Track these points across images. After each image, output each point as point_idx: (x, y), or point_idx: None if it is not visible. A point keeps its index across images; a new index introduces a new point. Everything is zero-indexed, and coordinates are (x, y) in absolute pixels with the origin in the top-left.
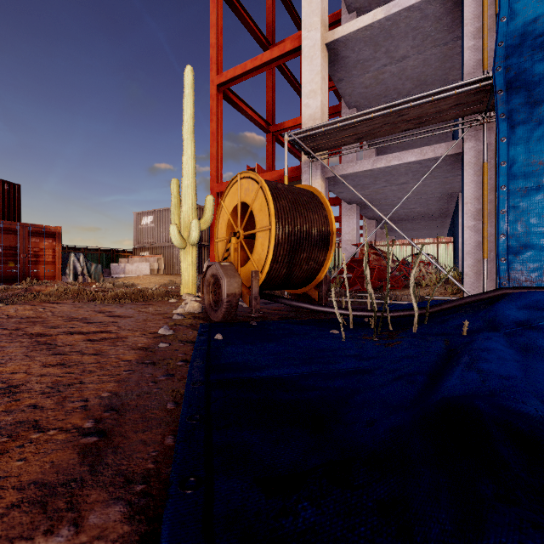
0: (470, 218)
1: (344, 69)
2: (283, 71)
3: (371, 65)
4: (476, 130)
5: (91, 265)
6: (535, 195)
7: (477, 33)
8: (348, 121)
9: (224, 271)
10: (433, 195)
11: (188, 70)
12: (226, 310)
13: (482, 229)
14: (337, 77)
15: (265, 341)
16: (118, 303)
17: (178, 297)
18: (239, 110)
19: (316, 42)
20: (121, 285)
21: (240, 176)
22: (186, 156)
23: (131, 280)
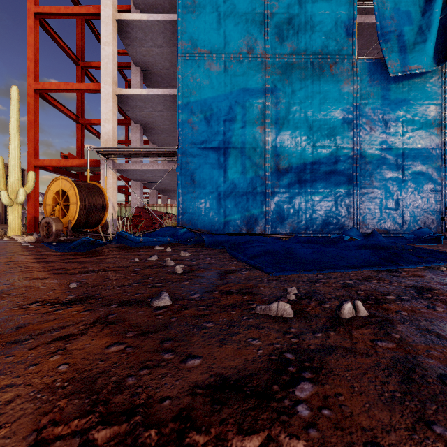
0: None
1: (129, 107)
2: (91, 79)
3: (144, 109)
4: None
5: None
6: (188, 194)
7: None
8: (123, 150)
9: (54, 220)
10: None
11: (14, 89)
12: (55, 237)
13: None
14: (125, 109)
15: None
16: None
17: (10, 237)
18: (53, 105)
19: (110, 93)
20: None
21: (62, 178)
22: (13, 145)
23: None
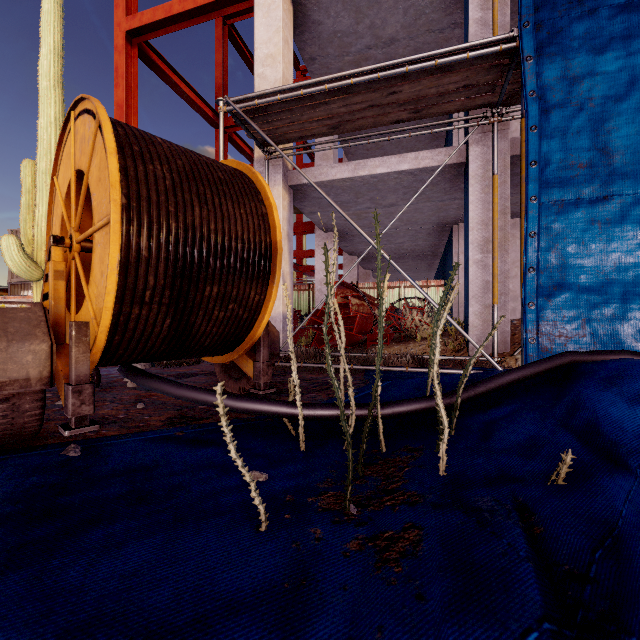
0: (476, 250)
1: (317, 42)
2: (240, 49)
3: (351, 42)
4: (484, 132)
5: None
6: (572, 211)
7: (485, 2)
8: (317, 88)
9: None
10: (425, 226)
11: None
12: (3, 421)
13: (492, 265)
14: (307, 54)
15: None
16: None
17: None
18: (168, 82)
19: None
20: None
21: (75, 113)
22: (44, 119)
23: None
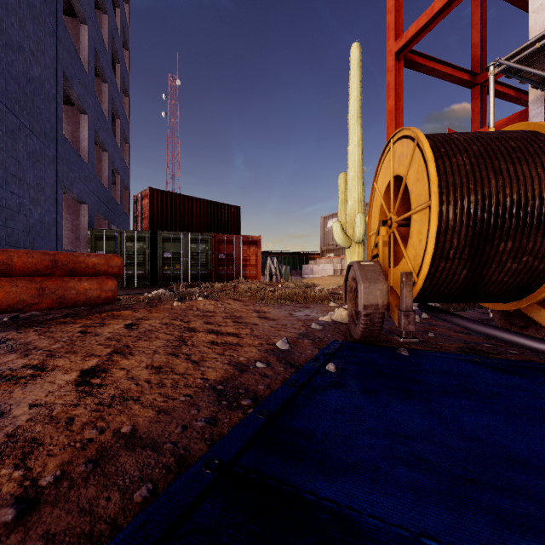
0: None
1: None
2: None
3: None
4: None
5: (282, 267)
6: None
7: None
8: None
9: (363, 273)
10: None
11: (353, 48)
12: (365, 327)
13: None
14: None
15: (397, 393)
16: (280, 304)
17: (340, 300)
18: (427, 72)
19: None
20: (301, 285)
21: (393, 140)
22: (351, 145)
23: (314, 281)
